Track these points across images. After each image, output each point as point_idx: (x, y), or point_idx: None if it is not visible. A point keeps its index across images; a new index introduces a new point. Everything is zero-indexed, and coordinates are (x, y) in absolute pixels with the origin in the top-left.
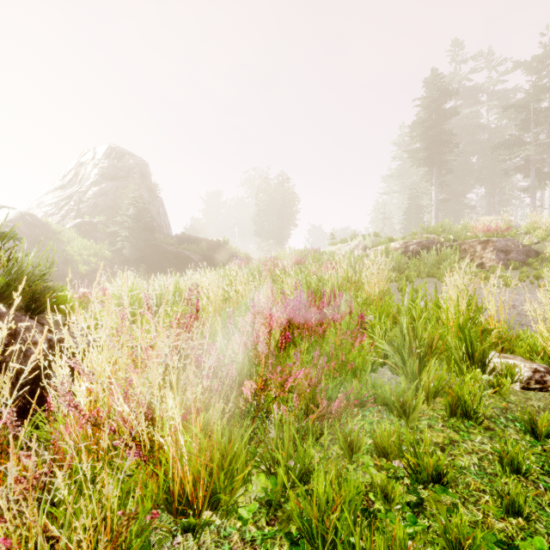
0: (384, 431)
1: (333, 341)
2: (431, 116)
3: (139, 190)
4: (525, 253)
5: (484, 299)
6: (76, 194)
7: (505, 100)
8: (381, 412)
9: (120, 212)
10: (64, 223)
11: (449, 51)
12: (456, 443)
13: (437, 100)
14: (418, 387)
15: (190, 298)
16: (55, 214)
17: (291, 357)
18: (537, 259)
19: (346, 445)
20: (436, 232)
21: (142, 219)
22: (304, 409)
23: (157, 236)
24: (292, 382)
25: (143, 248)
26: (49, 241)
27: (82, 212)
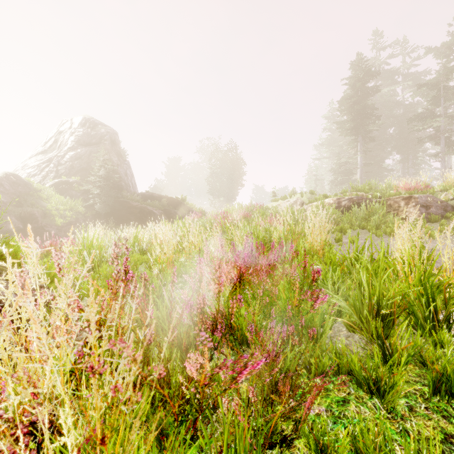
0: (365, 428)
1: (284, 295)
2: (357, 93)
3: (109, 154)
4: (443, 208)
5: (433, 251)
6: (55, 158)
7: (417, 81)
8: (346, 384)
9: (92, 173)
10: (44, 183)
11: (371, 39)
12: (453, 438)
13: (362, 80)
14: (386, 352)
15: (116, 256)
16: (37, 175)
17: (242, 317)
18: (453, 213)
19: (318, 450)
20: (365, 190)
21: (111, 179)
22: (260, 392)
23: (125, 194)
24: (248, 374)
25: (112, 204)
26: (30, 198)
27: (60, 173)
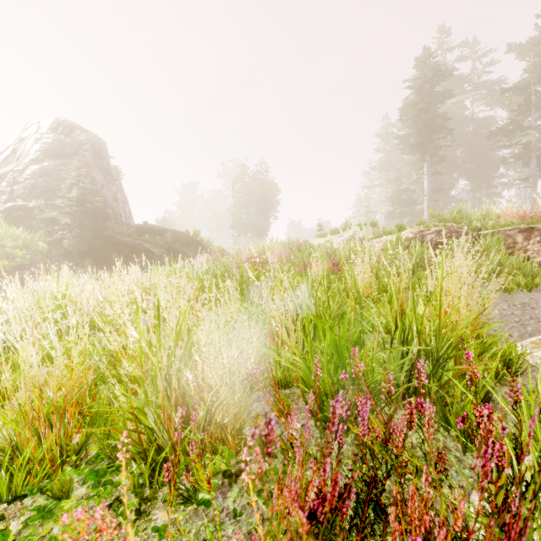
0: None
1: None
2: (423, 99)
3: (90, 170)
4: None
5: None
6: (9, 173)
7: (490, 92)
8: None
9: (59, 194)
10: None
11: (436, 37)
12: None
13: (430, 82)
14: None
15: None
16: None
17: None
18: None
19: None
20: (456, 219)
21: (93, 205)
22: None
23: (111, 225)
24: None
25: (90, 239)
26: None
27: (16, 195)
